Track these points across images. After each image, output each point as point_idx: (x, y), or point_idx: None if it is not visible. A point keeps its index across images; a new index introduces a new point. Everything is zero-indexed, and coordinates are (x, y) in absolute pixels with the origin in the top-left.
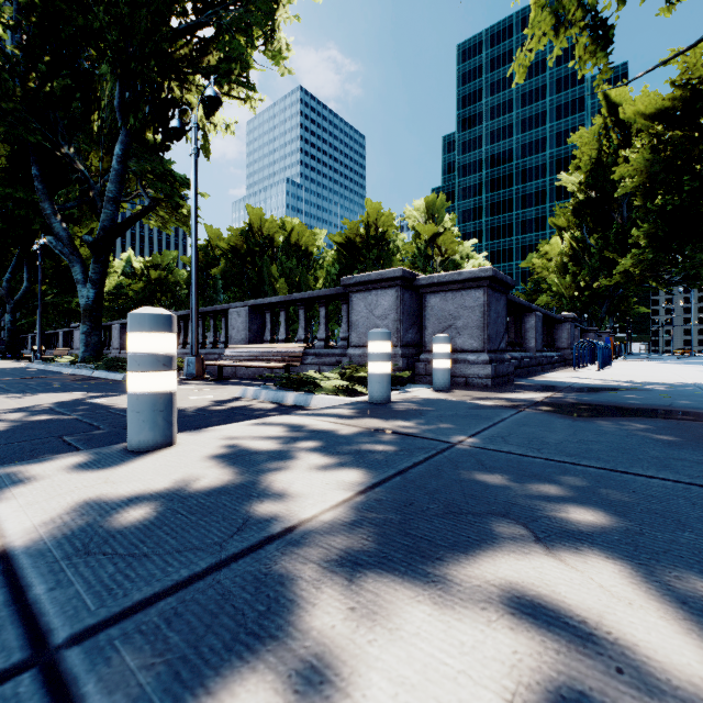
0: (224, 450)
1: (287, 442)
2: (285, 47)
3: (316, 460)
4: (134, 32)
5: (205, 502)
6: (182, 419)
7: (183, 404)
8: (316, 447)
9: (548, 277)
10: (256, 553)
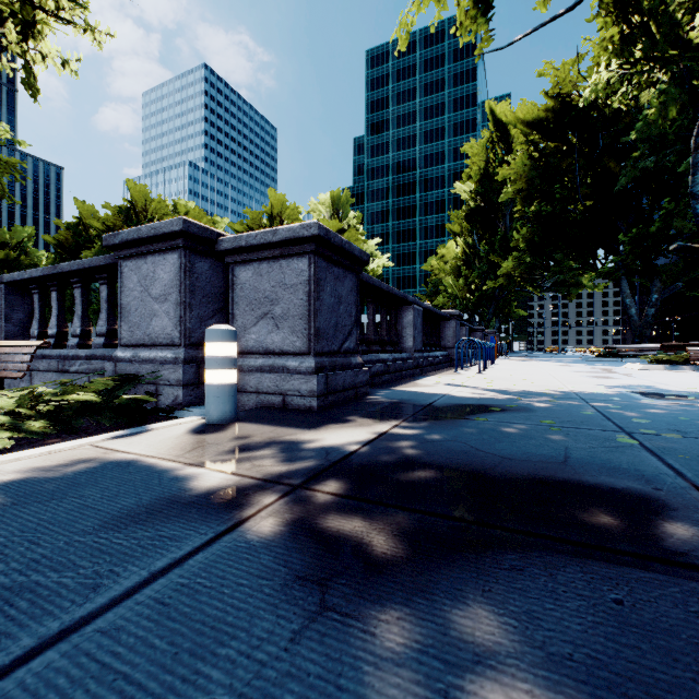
0: None
1: None
2: None
3: None
4: None
5: None
6: None
7: None
8: None
9: (445, 279)
10: None
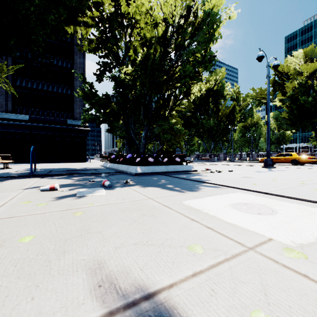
0: None
1: None
2: (254, 117)
3: None
4: None
5: None
6: None
7: None
8: None
9: None
10: None
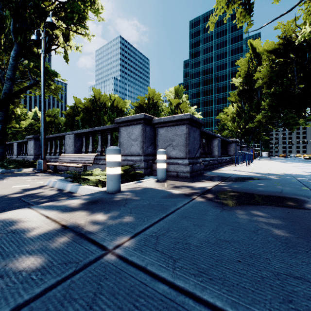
0: None
1: None
2: (100, 7)
3: None
4: None
5: None
6: None
7: None
8: None
9: (227, 123)
10: None
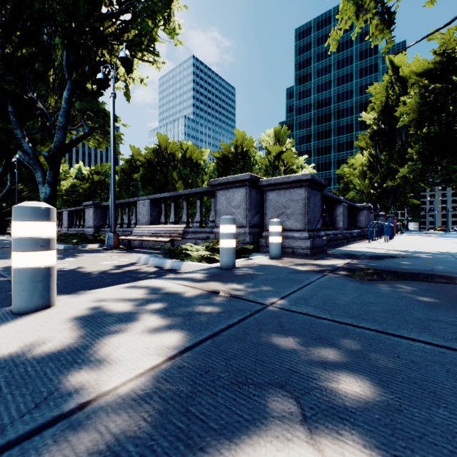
0: (86, 312)
1: (140, 304)
2: (177, 27)
3: (152, 322)
4: (76, 15)
5: (31, 370)
6: (85, 280)
7: (93, 268)
8: (160, 309)
9: (354, 180)
10: (30, 440)
